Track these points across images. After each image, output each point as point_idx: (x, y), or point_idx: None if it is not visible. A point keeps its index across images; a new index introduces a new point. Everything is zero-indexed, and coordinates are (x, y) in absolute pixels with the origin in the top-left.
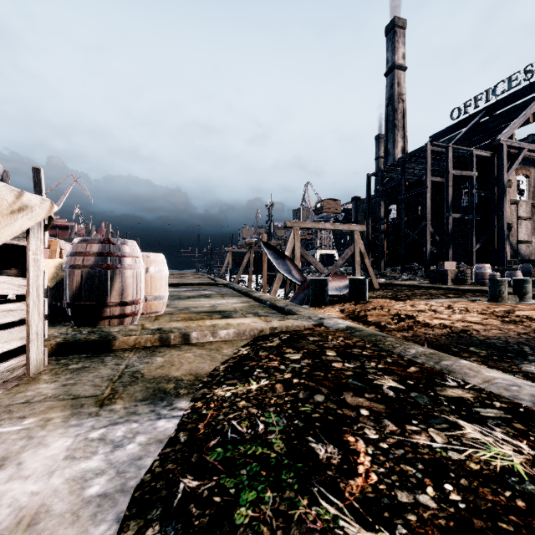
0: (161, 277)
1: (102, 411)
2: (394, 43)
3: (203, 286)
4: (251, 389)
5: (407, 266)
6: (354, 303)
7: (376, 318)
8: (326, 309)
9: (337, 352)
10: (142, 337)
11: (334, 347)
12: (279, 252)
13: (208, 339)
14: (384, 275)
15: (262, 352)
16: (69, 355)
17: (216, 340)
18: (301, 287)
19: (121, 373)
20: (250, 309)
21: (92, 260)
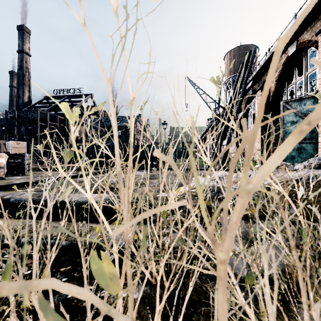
0: None
1: None
2: (23, 38)
3: None
4: None
5: None
6: None
7: None
8: None
9: None
10: None
11: None
12: None
13: None
14: None
15: None
16: None
17: None
18: None
19: None
20: None
21: None
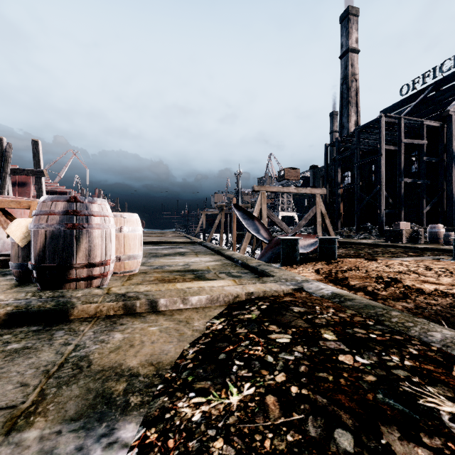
0: (135, 236)
1: (3, 447)
2: (348, 29)
3: (179, 244)
4: (230, 407)
5: (361, 226)
6: (325, 262)
7: (358, 281)
8: (299, 269)
9: (335, 333)
10: (104, 304)
11: (329, 324)
12: (248, 213)
13: (178, 306)
14: (341, 234)
15: (240, 328)
16: (18, 328)
17: (187, 307)
18: (269, 246)
19: (65, 359)
20: (222, 268)
21: (56, 219)
